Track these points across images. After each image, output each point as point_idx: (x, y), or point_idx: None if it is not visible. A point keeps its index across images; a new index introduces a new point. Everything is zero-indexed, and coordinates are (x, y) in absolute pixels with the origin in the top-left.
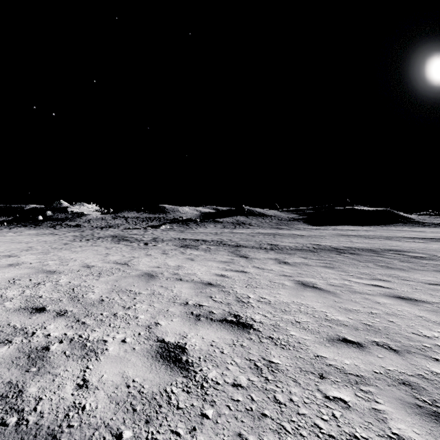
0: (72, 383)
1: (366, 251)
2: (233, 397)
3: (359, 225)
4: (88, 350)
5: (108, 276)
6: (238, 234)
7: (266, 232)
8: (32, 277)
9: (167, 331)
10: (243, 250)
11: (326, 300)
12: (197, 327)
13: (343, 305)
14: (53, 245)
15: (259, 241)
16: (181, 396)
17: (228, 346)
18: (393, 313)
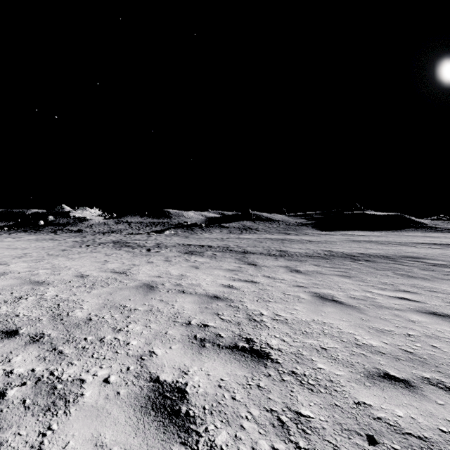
0: None
1: (382, 258)
2: None
3: (369, 231)
4: (56, 396)
5: (103, 287)
6: (245, 240)
7: (274, 237)
8: (15, 289)
9: (163, 364)
10: (251, 257)
11: (351, 317)
12: (201, 358)
13: (372, 324)
14: (51, 251)
15: (267, 247)
16: None
17: (241, 388)
18: (434, 335)
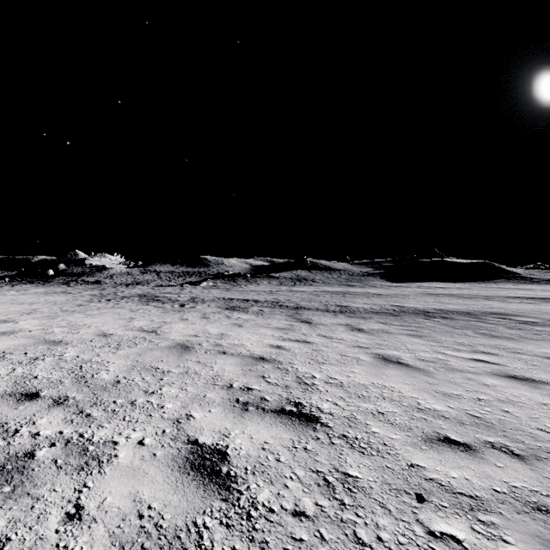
0: (59, 513)
1: (462, 315)
2: (294, 535)
3: (450, 282)
4: (89, 457)
5: (130, 347)
6: (299, 293)
7: (334, 290)
8: (29, 349)
9: (202, 428)
10: (305, 313)
11: (417, 380)
12: (244, 421)
13: (439, 388)
14: (64, 306)
15: (325, 302)
16: (218, 533)
17: (286, 451)
18: (508, 400)
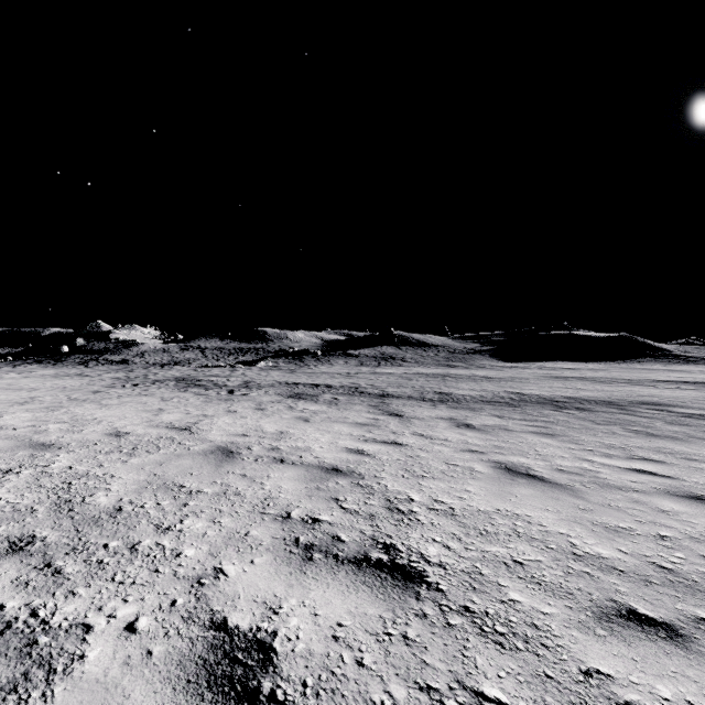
0: None
1: (603, 405)
2: None
3: (581, 361)
4: (34, 660)
5: (149, 453)
6: (385, 376)
7: (430, 371)
8: (2, 457)
9: (237, 595)
10: (394, 403)
11: (561, 504)
12: (305, 581)
13: (597, 518)
14: (75, 393)
15: (420, 387)
16: None
17: (374, 642)
18: (704, 538)
